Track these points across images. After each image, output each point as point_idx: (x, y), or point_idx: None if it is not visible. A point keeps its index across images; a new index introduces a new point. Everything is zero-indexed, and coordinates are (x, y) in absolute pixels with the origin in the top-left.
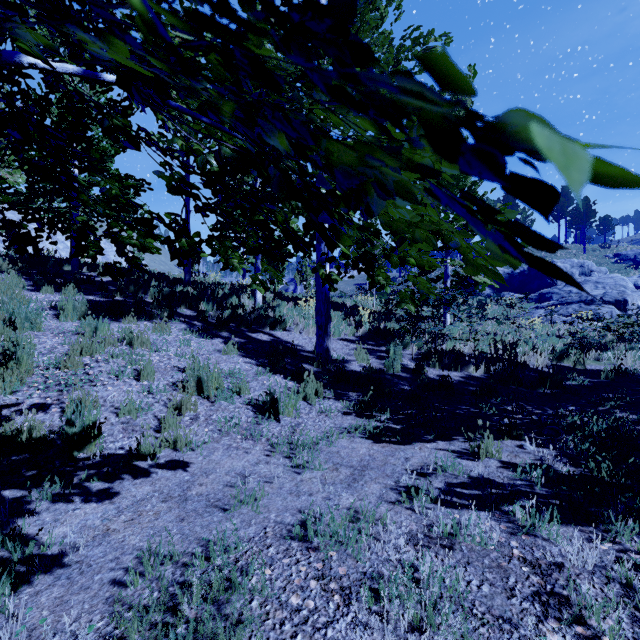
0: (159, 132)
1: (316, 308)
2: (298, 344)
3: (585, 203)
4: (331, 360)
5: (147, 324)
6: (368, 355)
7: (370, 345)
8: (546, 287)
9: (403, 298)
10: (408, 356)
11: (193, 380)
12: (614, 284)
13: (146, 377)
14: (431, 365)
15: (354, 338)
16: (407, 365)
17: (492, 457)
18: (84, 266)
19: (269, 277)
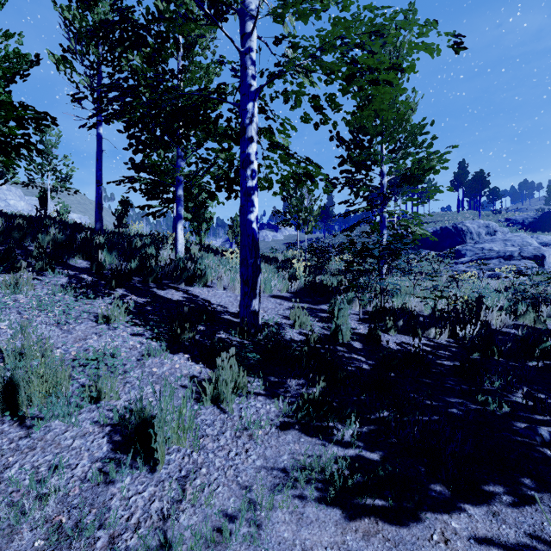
0: (62, 56)
1: (240, 256)
2: (219, 303)
3: (481, 175)
4: (261, 326)
5: (3, 278)
6: (308, 318)
7: (307, 303)
8: (457, 245)
9: None
10: (353, 316)
11: None
12: (521, 242)
13: None
14: (385, 329)
15: (288, 294)
16: (356, 329)
17: None
18: None
19: None
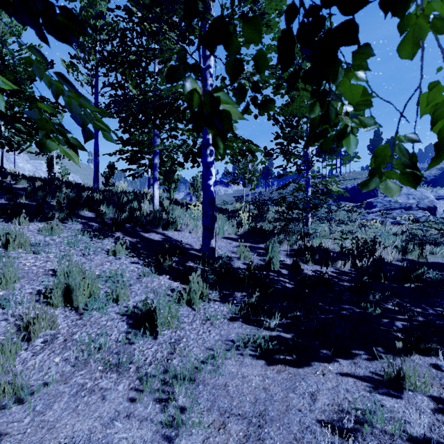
0: (70, 62)
1: (202, 210)
2: (187, 243)
3: (392, 141)
4: (216, 258)
5: (40, 225)
6: (250, 253)
7: (250, 243)
8: (370, 198)
9: (381, 165)
10: (283, 252)
11: (59, 289)
12: (420, 196)
13: (5, 285)
14: (305, 261)
15: (236, 236)
16: (284, 261)
17: (416, 389)
18: (9, 176)
19: (73, 116)
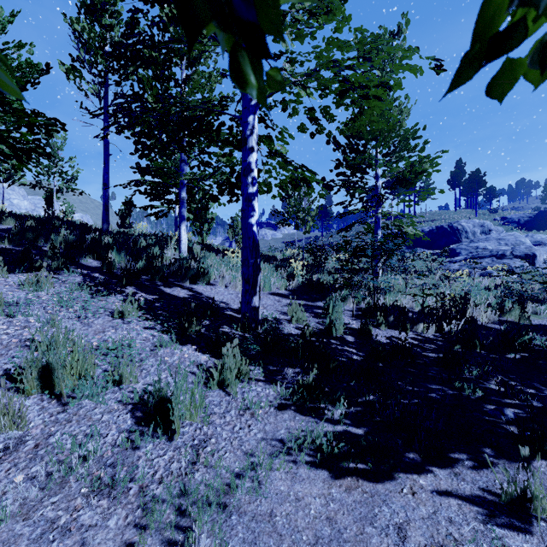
0: (72, 65)
1: (242, 257)
2: (222, 300)
3: (477, 174)
4: (260, 321)
5: (24, 277)
6: (305, 314)
7: (304, 300)
8: (452, 244)
9: None
10: (347, 313)
11: (33, 368)
12: (514, 241)
13: None
14: (376, 324)
15: (286, 292)
16: (349, 324)
17: None
18: None
19: None
